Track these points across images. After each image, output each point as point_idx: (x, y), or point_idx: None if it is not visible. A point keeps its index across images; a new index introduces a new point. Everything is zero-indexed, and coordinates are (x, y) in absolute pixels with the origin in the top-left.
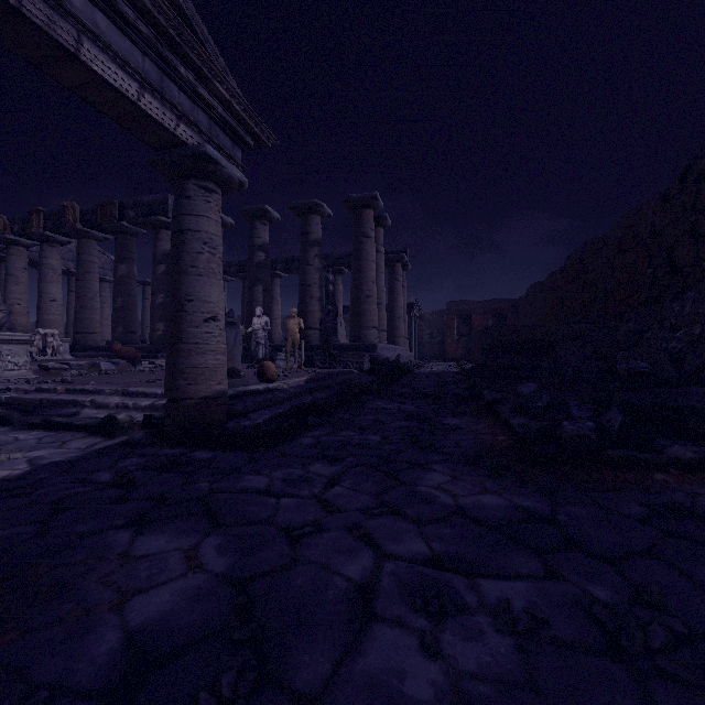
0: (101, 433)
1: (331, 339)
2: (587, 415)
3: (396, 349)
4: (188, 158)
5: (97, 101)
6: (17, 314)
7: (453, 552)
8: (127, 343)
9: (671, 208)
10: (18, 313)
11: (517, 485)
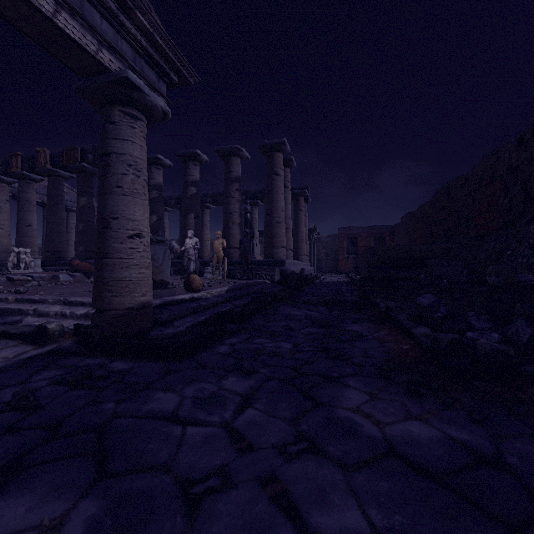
0: (33, 341)
1: (248, 256)
2: (487, 326)
3: (299, 264)
4: (112, 84)
5: (13, 17)
6: (0, 236)
7: (400, 529)
8: (87, 259)
9: (525, 149)
10: (1, 236)
11: (441, 407)
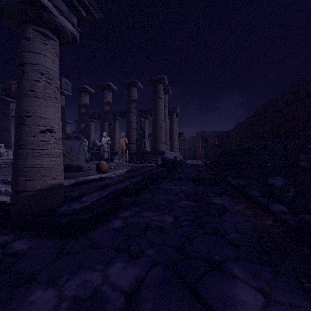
0: None
1: (141, 149)
2: None
3: (173, 154)
4: (24, 3)
5: None
6: None
7: None
8: None
9: None
10: None
11: None
